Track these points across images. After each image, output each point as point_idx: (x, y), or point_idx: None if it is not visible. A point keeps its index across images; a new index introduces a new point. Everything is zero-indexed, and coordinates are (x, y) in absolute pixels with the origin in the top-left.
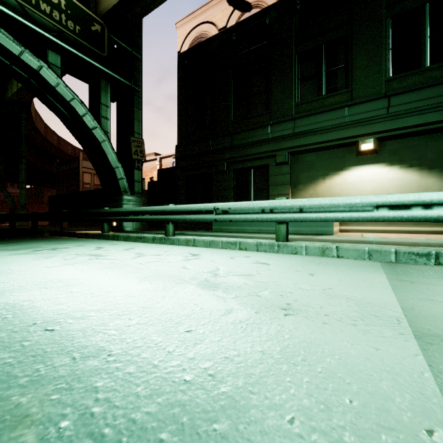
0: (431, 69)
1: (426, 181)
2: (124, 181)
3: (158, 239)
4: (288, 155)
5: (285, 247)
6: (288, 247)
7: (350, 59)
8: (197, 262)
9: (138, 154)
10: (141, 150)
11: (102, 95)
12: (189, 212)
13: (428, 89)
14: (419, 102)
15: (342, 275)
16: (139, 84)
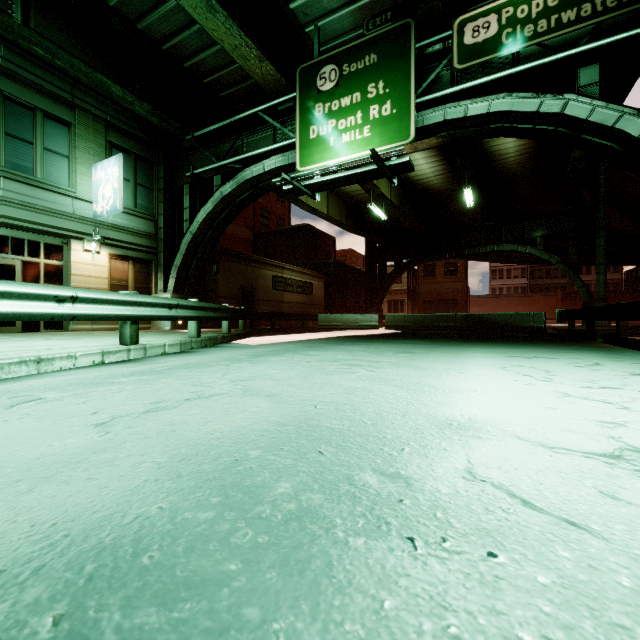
0: None
1: None
2: None
3: None
4: None
5: None
6: None
7: None
8: None
9: None
10: None
11: None
12: None
13: None
14: None
15: None
16: None
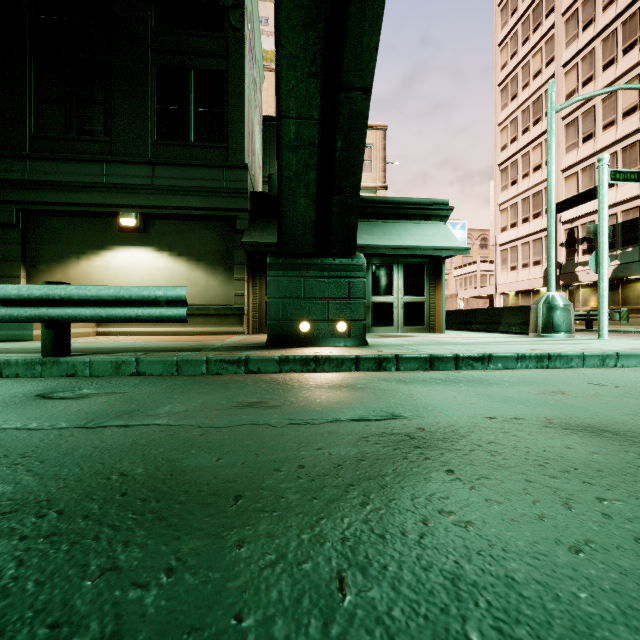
0: (196, 146)
1: (194, 274)
2: None
3: None
4: (19, 213)
5: None
6: None
7: (111, 99)
8: None
9: None
10: None
11: None
12: None
13: (192, 168)
14: (183, 180)
15: None
16: None
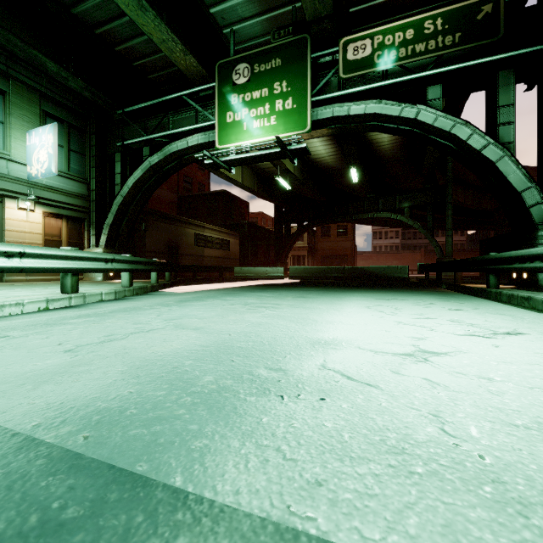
0: None
1: None
2: (542, 206)
3: None
4: None
5: None
6: None
7: None
8: (458, 340)
9: None
10: None
11: (500, 94)
12: None
13: None
14: None
15: None
16: None
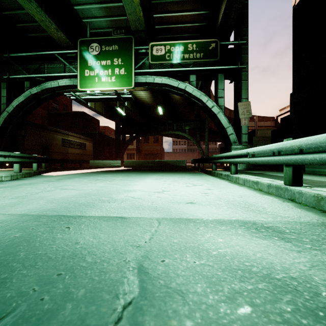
0: None
1: None
2: (234, 135)
3: (226, 175)
4: None
5: (286, 191)
6: (288, 191)
7: None
8: (179, 187)
9: (245, 114)
10: (247, 110)
11: (219, 84)
12: (237, 156)
13: None
14: None
15: (200, 208)
16: (246, 61)
